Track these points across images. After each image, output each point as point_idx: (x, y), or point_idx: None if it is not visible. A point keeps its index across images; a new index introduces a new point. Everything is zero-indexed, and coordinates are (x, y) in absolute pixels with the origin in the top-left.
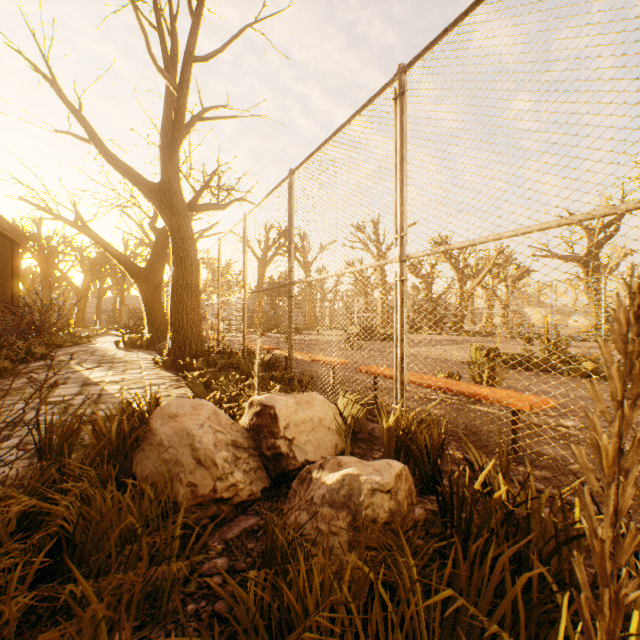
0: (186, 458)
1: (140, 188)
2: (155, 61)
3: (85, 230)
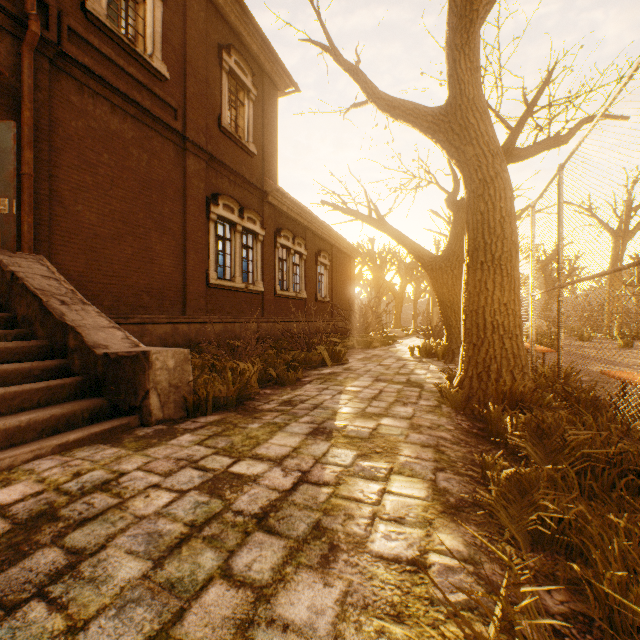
0: None
1: (418, 125)
2: None
3: (378, 223)
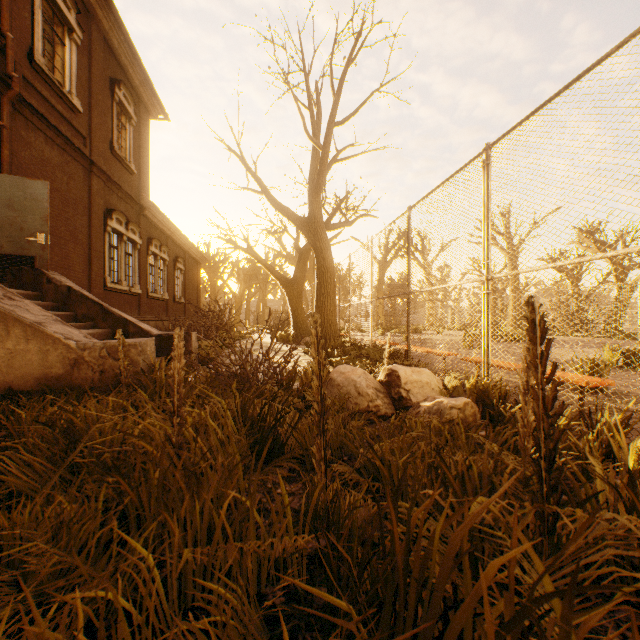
0: (352, 391)
1: (294, 223)
2: (308, 134)
3: (252, 254)
